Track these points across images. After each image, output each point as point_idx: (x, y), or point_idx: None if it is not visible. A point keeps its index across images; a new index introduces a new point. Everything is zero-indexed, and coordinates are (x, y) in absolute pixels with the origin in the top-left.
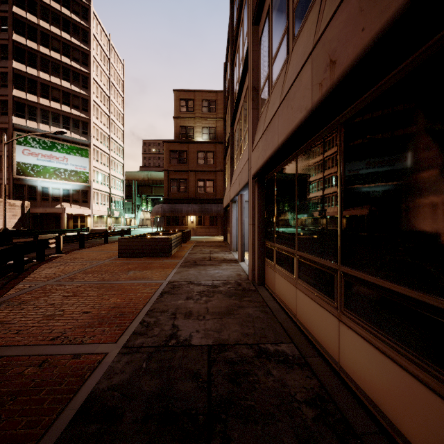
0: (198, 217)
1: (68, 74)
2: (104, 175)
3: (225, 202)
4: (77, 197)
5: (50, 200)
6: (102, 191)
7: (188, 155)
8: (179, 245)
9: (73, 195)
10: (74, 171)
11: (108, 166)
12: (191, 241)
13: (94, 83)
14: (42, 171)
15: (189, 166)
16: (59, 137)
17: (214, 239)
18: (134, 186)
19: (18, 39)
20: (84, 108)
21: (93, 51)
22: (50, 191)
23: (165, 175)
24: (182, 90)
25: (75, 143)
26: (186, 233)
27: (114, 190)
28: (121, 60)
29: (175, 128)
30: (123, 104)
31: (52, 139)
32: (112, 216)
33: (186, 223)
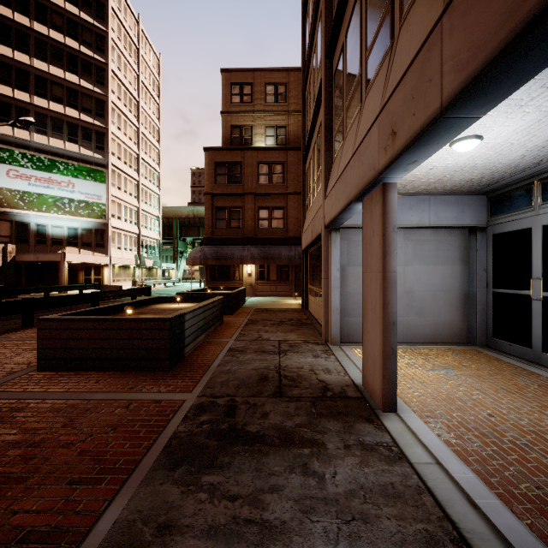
0: (259, 267)
1: (75, 64)
2: (130, 210)
3: (305, 239)
4: (88, 239)
5: (49, 244)
6: (127, 232)
7: (243, 169)
8: (214, 325)
9: (82, 237)
10: (84, 201)
11: (136, 196)
12: (245, 307)
13: (113, 78)
14: (36, 202)
15: (245, 187)
16: (62, 152)
17: (285, 304)
18: (176, 227)
19: (1, 10)
20: (100, 113)
21: (112, 33)
22: (48, 230)
23: (207, 201)
24: (235, 69)
25: (85, 163)
26: (236, 295)
27: (145, 230)
28: (155, 53)
29: (223, 129)
30: (160, 114)
31: (52, 155)
32: (142, 267)
33: (241, 276)
